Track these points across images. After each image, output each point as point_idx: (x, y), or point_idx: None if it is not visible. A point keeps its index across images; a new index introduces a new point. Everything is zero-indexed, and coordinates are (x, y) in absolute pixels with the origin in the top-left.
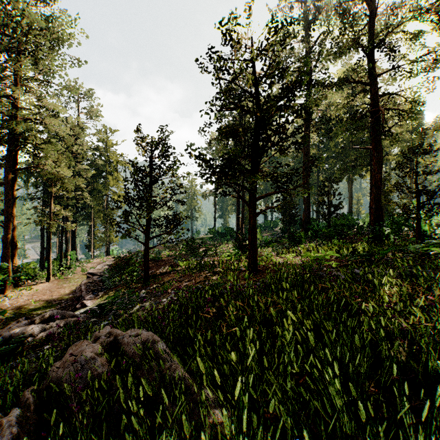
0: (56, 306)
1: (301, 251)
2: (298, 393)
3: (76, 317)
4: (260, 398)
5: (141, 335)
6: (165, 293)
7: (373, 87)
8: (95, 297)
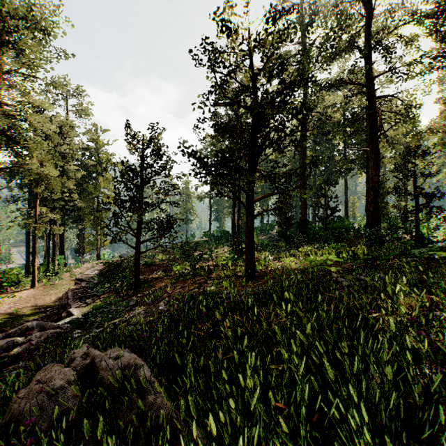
0: (40, 314)
1: (299, 255)
2: (312, 437)
3: (59, 328)
4: (265, 443)
5: (122, 357)
6: (156, 302)
7: (371, 88)
8: (83, 305)
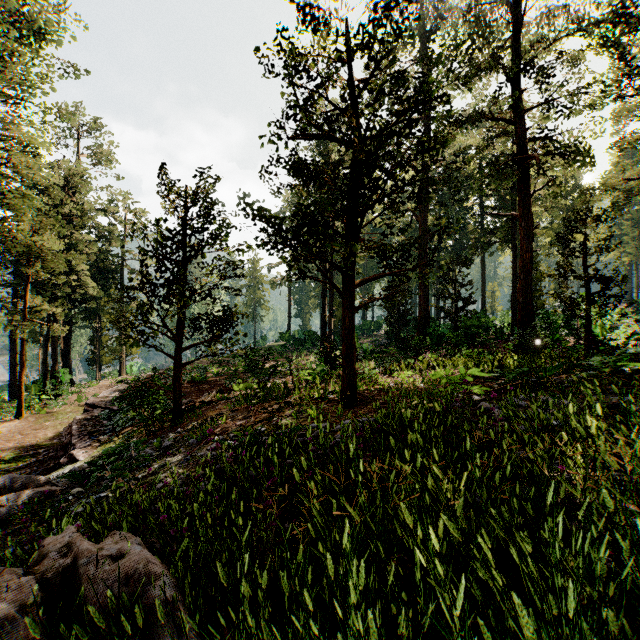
0: (28, 459)
1: (421, 367)
2: None
3: (50, 484)
4: None
5: (126, 557)
6: (203, 442)
7: (521, 126)
8: (94, 444)
